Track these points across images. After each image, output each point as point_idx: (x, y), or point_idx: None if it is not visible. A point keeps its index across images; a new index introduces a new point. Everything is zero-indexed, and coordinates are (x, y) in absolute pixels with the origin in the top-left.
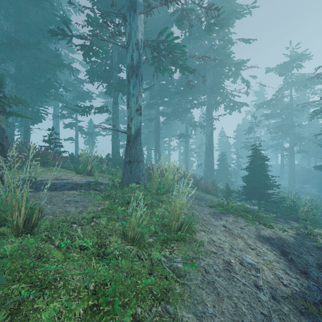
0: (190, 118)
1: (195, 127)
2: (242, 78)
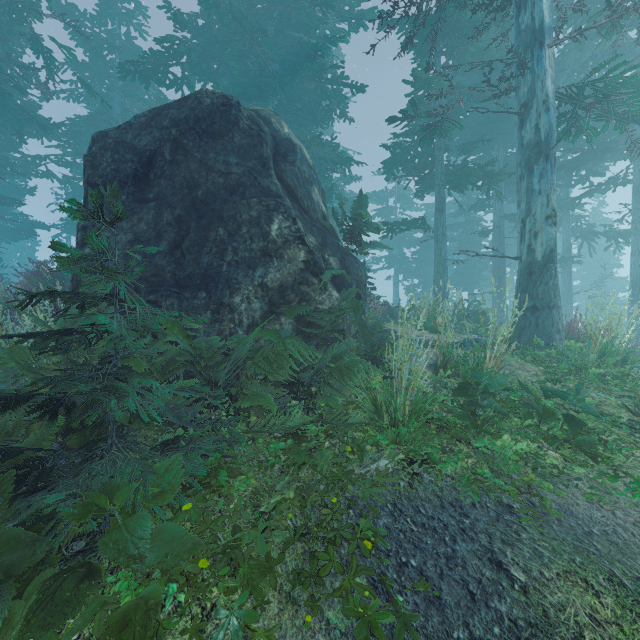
0: (577, 219)
1: (592, 238)
2: None
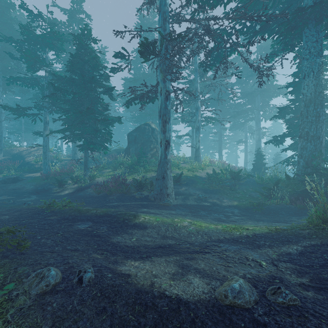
0: (249, 128)
1: (254, 134)
2: (285, 96)
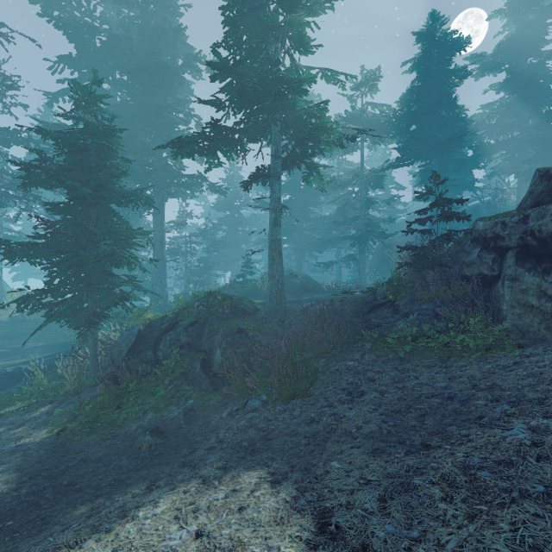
0: None
1: None
2: None
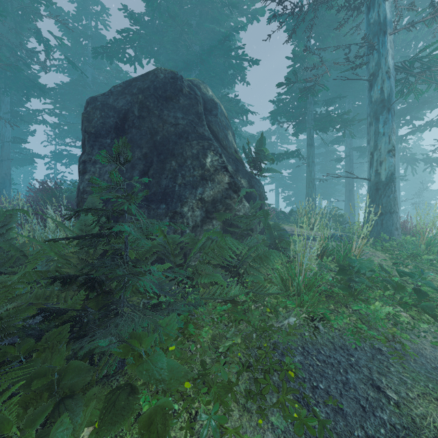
0: (404, 150)
1: (414, 163)
2: None
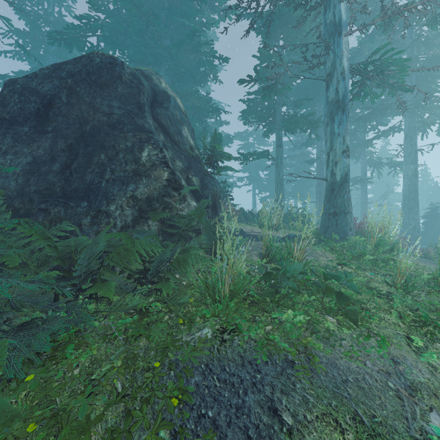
0: (371, 154)
1: (380, 166)
2: None
